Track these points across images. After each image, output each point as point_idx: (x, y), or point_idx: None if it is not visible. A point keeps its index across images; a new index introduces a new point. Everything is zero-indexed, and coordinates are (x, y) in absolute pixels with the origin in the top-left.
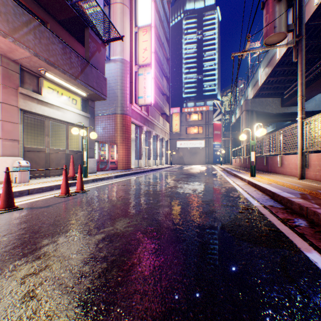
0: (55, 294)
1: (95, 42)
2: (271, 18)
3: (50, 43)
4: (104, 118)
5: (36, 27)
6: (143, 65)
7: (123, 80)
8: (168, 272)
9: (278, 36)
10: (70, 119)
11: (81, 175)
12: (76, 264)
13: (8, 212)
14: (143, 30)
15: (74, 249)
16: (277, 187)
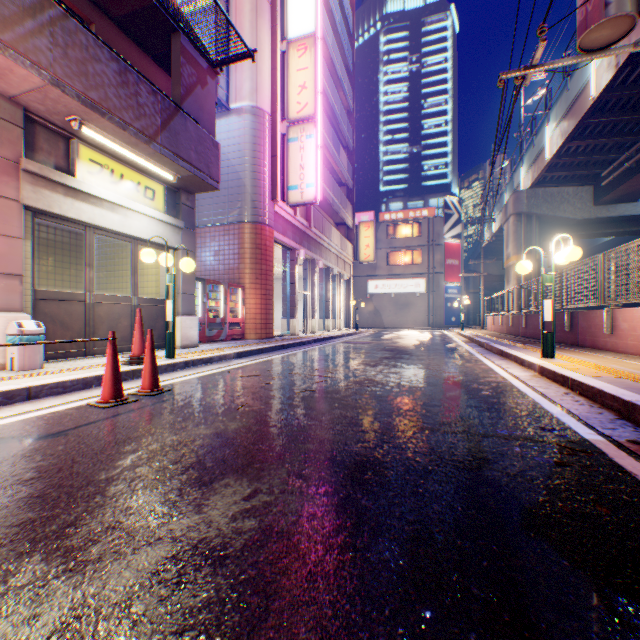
0: None
1: (193, 65)
2: None
3: (89, 58)
4: (217, 231)
5: (56, 21)
6: (298, 121)
7: (257, 152)
8: None
9: (614, 27)
10: (141, 231)
11: (151, 355)
12: None
13: None
14: (298, 47)
15: (43, 626)
16: (629, 387)
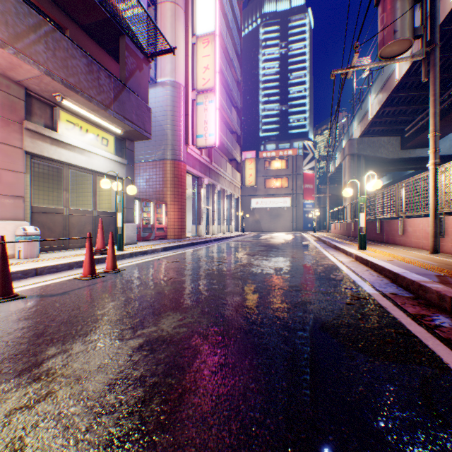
0: (56, 445)
1: (134, 57)
2: (389, 19)
3: (69, 57)
4: (148, 165)
5: (48, 34)
6: (203, 91)
7: (175, 112)
8: (241, 406)
9: (400, 45)
10: (99, 167)
11: (112, 248)
12: (95, 389)
13: (2, 302)
14: (203, 41)
15: (94, 364)
16: (400, 265)
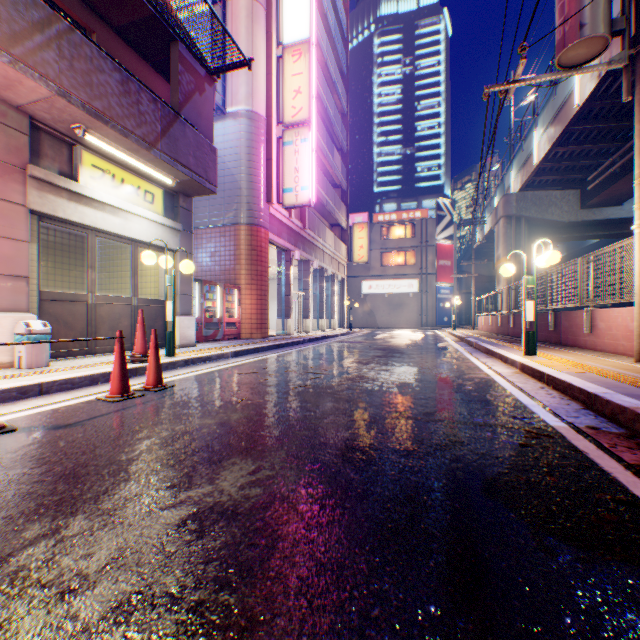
0: None
1: (191, 73)
2: (573, 6)
3: (94, 70)
4: (214, 233)
5: (62, 35)
6: (293, 125)
7: (252, 155)
8: None
9: (589, 47)
10: (141, 234)
11: (156, 353)
12: (89, 617)
13: None
14: (293, 53)
15: (98, 560)
16: (596, 381)
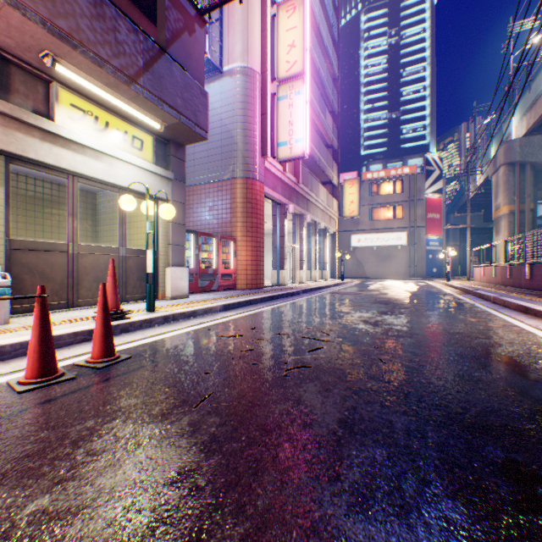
0: None
1: (179, 11)
2: None
3: None
4: (211, 188)
5: None
6: (287, 79)
7: (247, 110)
8: None
9: None
10: (128, 181)
11: (103, 315)
12: None
13: None
14: (287, 8)
15: None
16: None
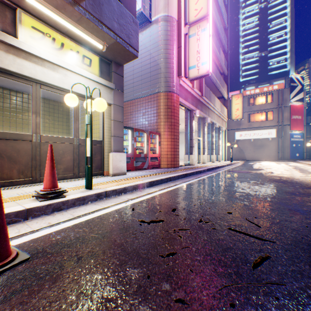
0: None
1: None
2: None
3: None
4: (144, 100)
5: None
6: (195, 22)
7: (168, 45)
8: None
9: None
10: (79, 88)
11: None
12: None
13: None
14: None
15: None
16: None
